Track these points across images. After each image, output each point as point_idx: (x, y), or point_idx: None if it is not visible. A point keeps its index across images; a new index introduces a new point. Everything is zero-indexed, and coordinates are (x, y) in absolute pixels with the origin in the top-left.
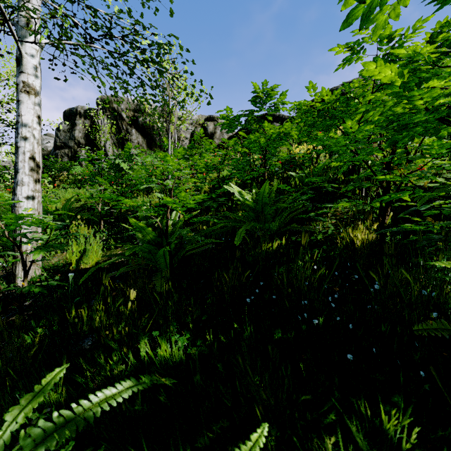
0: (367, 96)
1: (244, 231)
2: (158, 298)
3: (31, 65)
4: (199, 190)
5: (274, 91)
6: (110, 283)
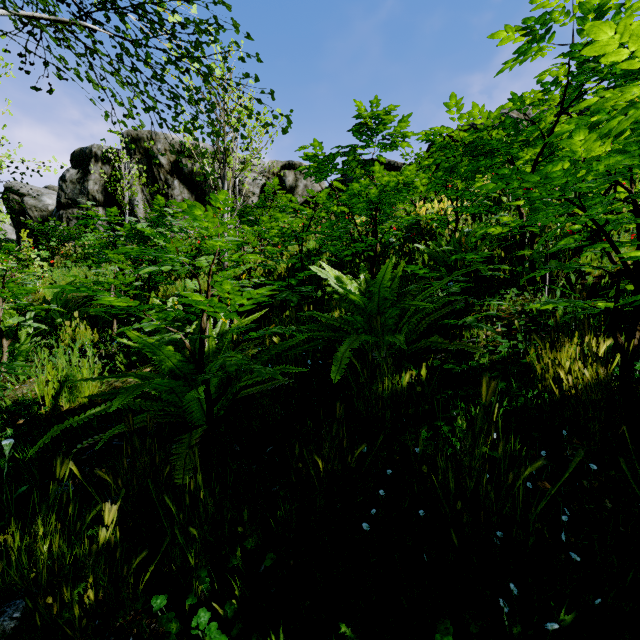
0: (544, 120)
1: (349, 353)
2: (173, 506)
3: None
4: (271, 271)
5: (390, 115)
6: (76, 471)
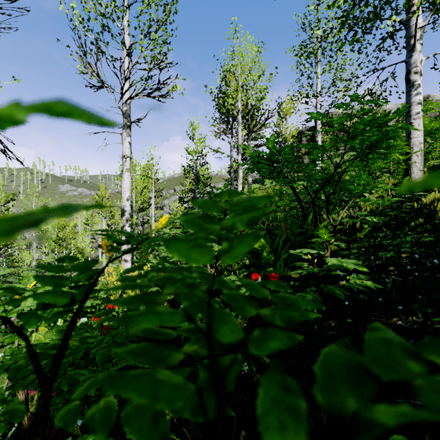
0: None
1: None
2: None
3: (319, 142)
4: None
5: None
6: None
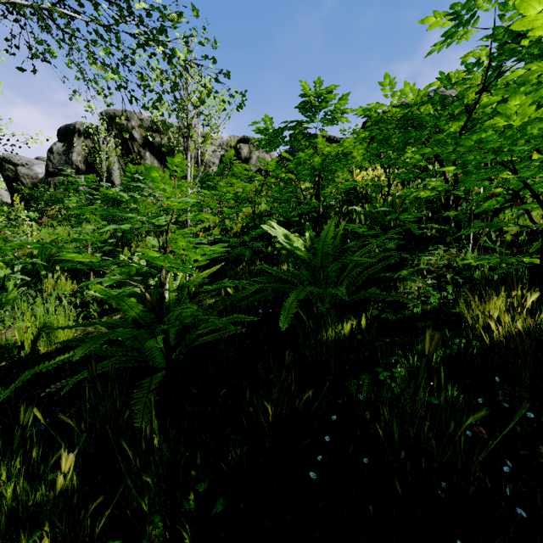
0: (467, 97)
1: (296, 304)
2: (130, 451)
3: None
4: (228, 230)
5: (331, 94)
6: (40, 416)
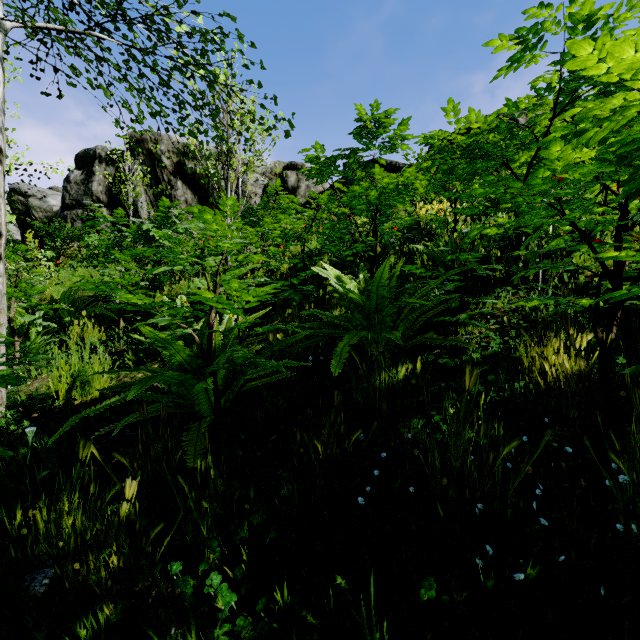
0: (539, 124)
1: (348, 348)
2: (186, 486)
3: None
4: (273, 271)
5: (389, 118)
6: (96, 454)
